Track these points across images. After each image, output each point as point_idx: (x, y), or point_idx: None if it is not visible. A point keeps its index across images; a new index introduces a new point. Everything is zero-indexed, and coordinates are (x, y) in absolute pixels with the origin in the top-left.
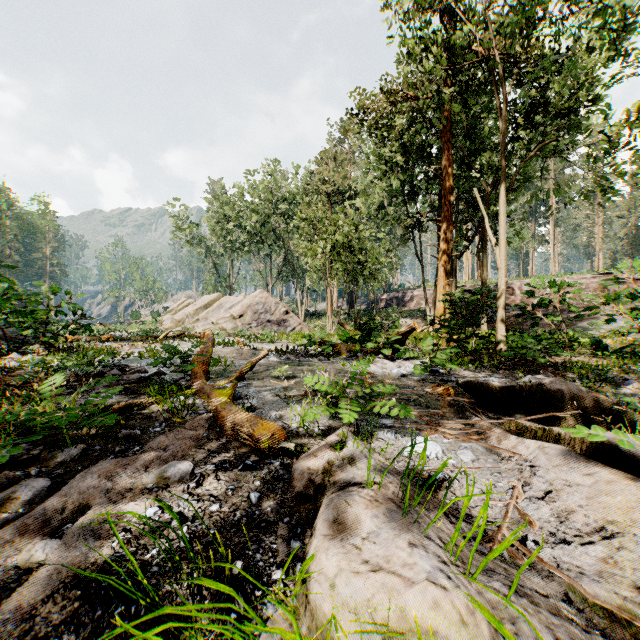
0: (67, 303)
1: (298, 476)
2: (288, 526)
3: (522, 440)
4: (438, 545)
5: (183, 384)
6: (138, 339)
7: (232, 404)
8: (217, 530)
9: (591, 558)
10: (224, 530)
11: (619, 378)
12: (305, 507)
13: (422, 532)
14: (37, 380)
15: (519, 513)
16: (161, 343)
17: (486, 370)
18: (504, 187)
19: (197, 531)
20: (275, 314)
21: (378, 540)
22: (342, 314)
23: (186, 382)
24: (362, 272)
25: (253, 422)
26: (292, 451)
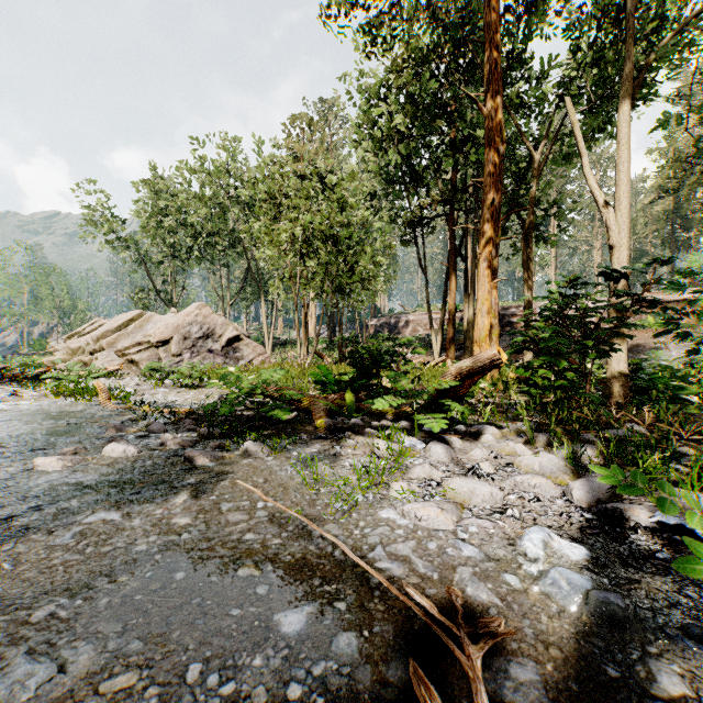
0: None
1: None
2: None
3: None
4: None
5: None
6: None
7: None
8: None
9: None
10: None
11: None
12: None
13: None
14: None
15: None
16: None
17: None
18: (626, 92)
19: None
20: (221, 340)
21: None
22: (322, 343)
23: None
24: (350, 278)
25: None
26: None
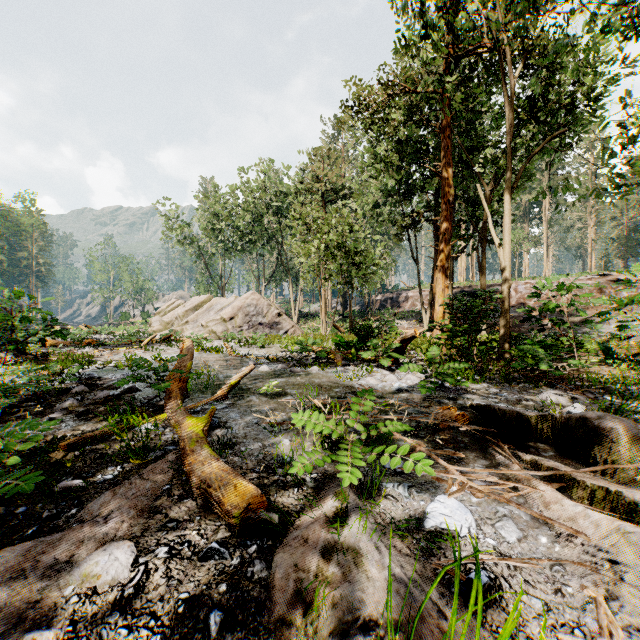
0: (35, 308)
1: (280, 581)
2: None
3: (584, 511)
4: None
5: (156, 404)
6: (122, 343)
7: (203, 444)
8: None
9: None
10: None
11: None
12: None
13: None
14: None
15: None
16: (145, 349)
17: (495, 383)
18: (508, 185)
19: None
20: (267, 316)
21: None
22: (336, 315)
23: (160, 402)
24: (357, 273)
25: (224, 479)
26: (274, 527)
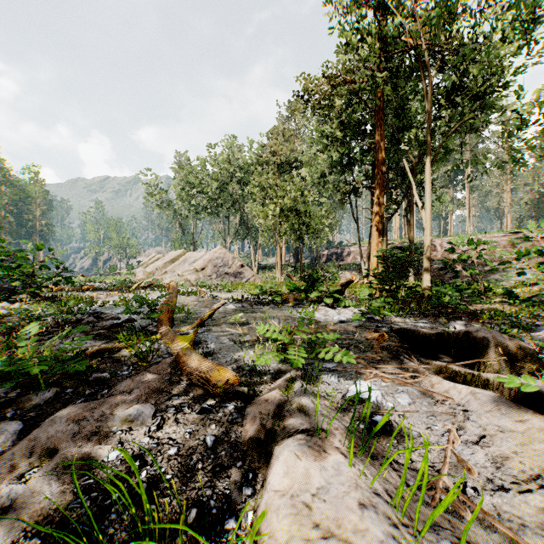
0: (51, 258)
1: (250, 420)
2: (241, 471)
3: (454, 385)
4: (386, 500)
5: (150, 330)
6: (114, 289)
7: (192, 350)
8: (174, 474)
9: (530, 508)
10: (181, 474)
11: (531, 324)
12: (257, 451)
13: (370, 487)
14: (20, 327)
15: (457, 459)
16: (133, 292)
17: (415, 317)
18: (429, 158)
19: (155, 475)
20: (232, 267)
21: (328, 497)
22: (289, 267)
23: (153, 328)
24: (307, 231)
25: (210, 368)
26: (245, 395)
